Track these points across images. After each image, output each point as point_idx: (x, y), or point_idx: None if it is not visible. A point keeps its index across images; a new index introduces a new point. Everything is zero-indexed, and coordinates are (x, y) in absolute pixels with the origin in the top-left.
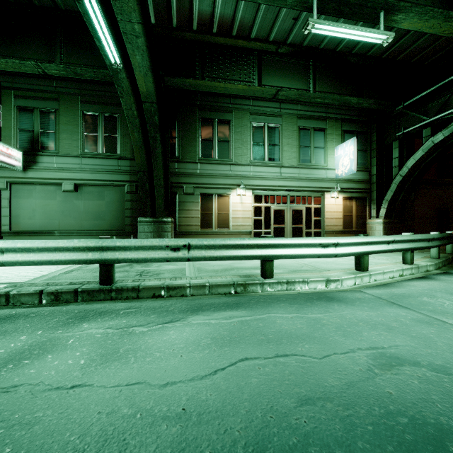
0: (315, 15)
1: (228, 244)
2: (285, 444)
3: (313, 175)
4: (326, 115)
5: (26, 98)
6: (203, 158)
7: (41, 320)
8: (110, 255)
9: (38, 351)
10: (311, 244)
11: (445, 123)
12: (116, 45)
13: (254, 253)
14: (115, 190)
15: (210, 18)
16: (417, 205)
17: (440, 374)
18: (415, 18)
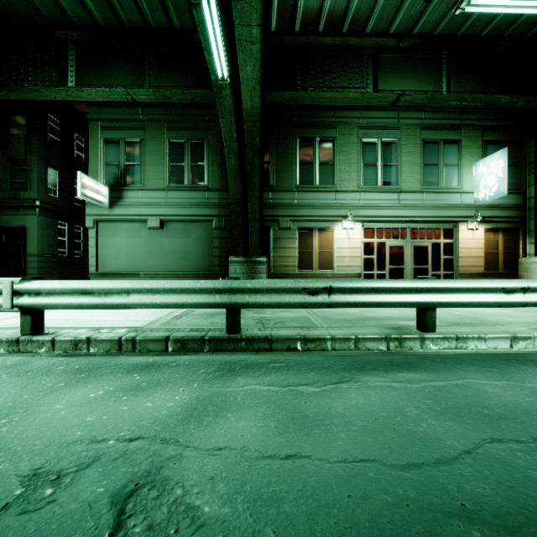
0: None
1: (378, 287)
2: None
3: (443, 201)
4: (461, 122)
5: (112, 129)
6: (301, 185)
7: (186, 370)
8: (240, 299)
9: (212, 407)
10: (489, 288)
11: None
12: (226, 56)
13: (412, 298)
14: (201, 226)
15: (317, 15)
16: None
17: None
18: None
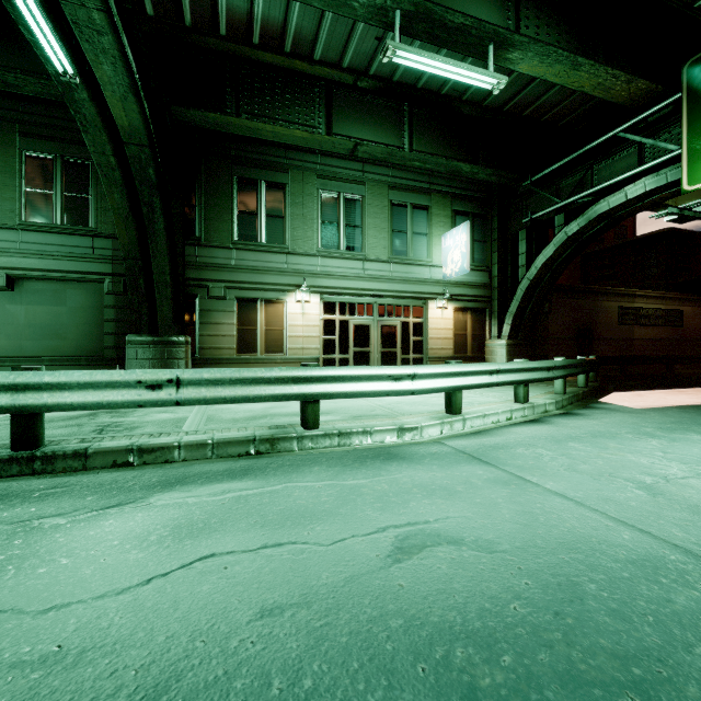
0: (397, 37)
1: (244, 377)
2: (202, 680)
3: (412, 275)
4: (430, 186)
5: None
6: (241, 241)
7: None
8: (32, 399)
9: None
10: (375, 376)
11: (581, 209)
12: (63, 42)
13: (288, 390)
14: (85, 289)
15: (247, 20)
16: (552, 321)
17: (482, 552)
18: (536, 60)
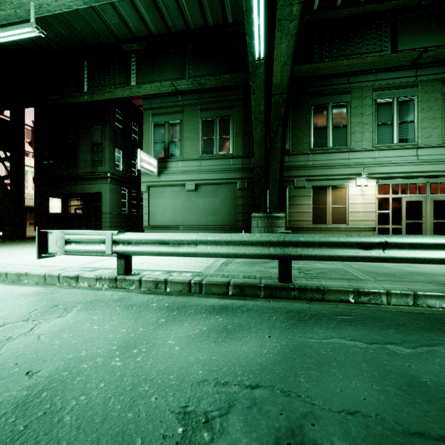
0: None
1: (442, 243)
2: None
3: None
4: None
5: (160, 114)
6: (315, 148)
7: (260, 316)
8: (292, 251)
9: (309, 360)
10: None
11: None
12: (265, 37)
13: None
14: (227, 188)
15: None
16: None
17: None
18: None
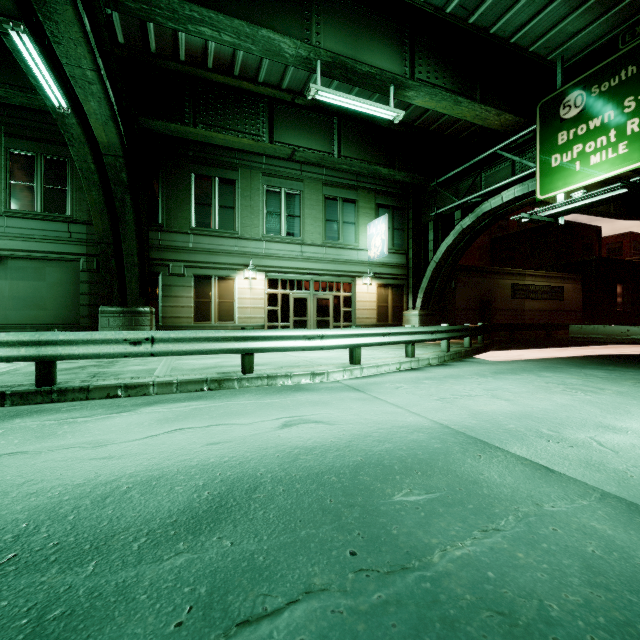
0: (319, 81)
1: (200, 337)
2: (179, 460)
3: (342, 257)
4: (358, 183)
5: None
6: (198, 227)
7: None
8: (51, 351)
9: None
10: (294, 336)
11: (473, 207)
12: (61, 87)
13: (231, 346)
14: (62, 267)
15: (203, 51)
16: (458, 295)
17: (329, 425)
18: (427, 98)
